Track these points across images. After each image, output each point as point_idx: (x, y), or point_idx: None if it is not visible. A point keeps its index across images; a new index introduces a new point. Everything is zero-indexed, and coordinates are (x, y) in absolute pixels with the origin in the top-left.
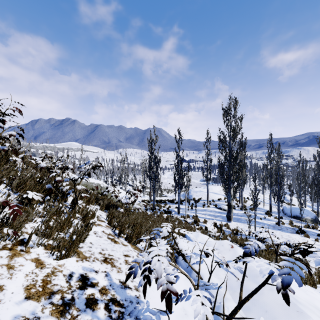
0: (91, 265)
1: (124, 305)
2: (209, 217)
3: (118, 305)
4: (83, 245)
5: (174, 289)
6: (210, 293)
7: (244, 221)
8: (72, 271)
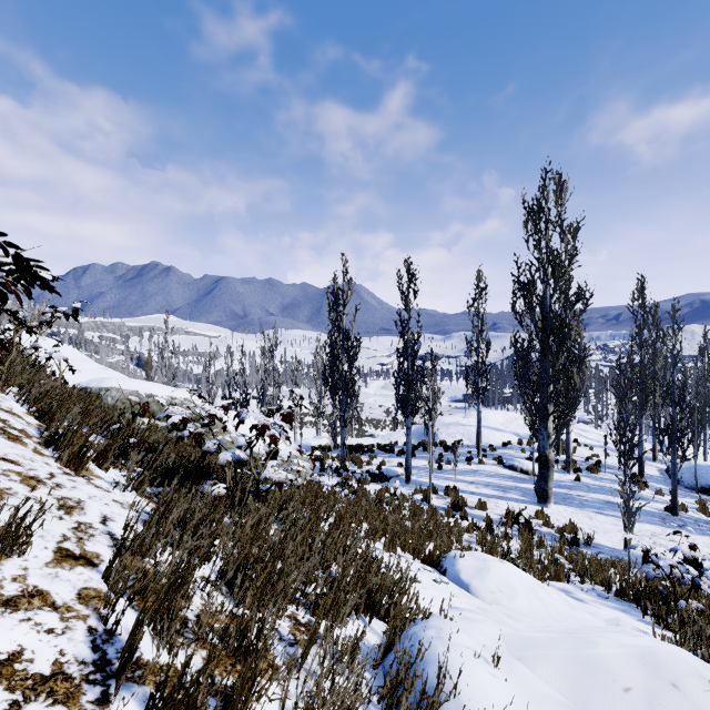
0: None
1: None
2: (488, 491)
3: None
4: None
5: None
6: None
7: (582, 503)
8: None
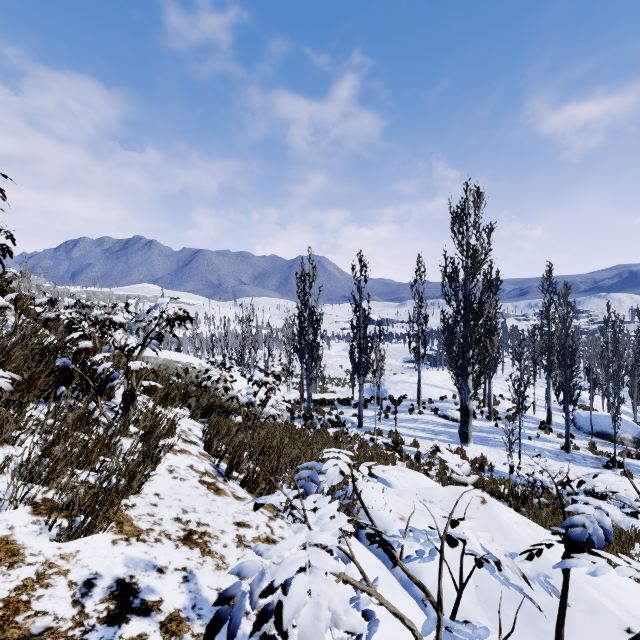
0: (150, 552)
1: None
2: (423, 434)
3: None
4: (136, 500)
5: None
6: None
7: (496, 443)
8: (96, 570)
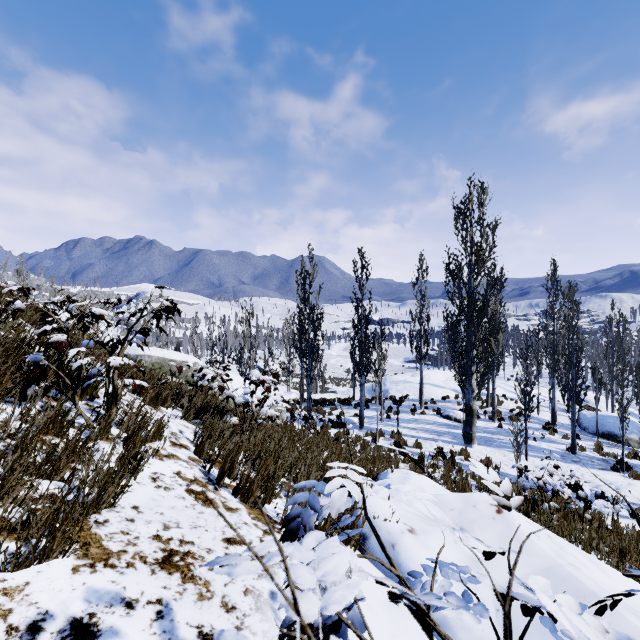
0: (119, 580)
1: None
2: (426, 435)
3: None
4: (109, 515)
5: None
6: None
7: (500, 444)
8: (47, 609)
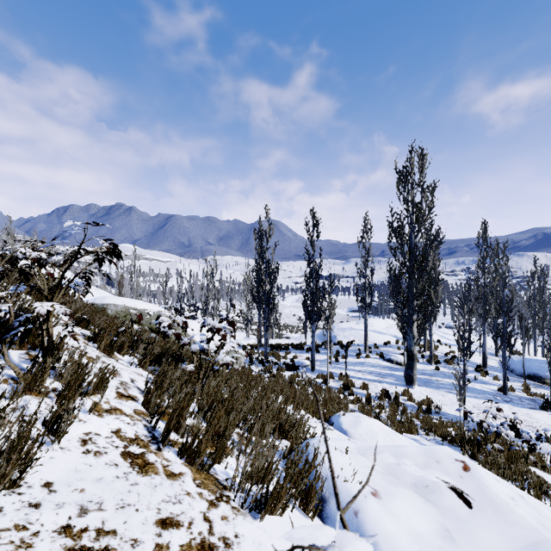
0: None
1: None
2: (371, 377)
3: None
4: (6, 500)
5: None
6: None
7: (438, 385)
8: None
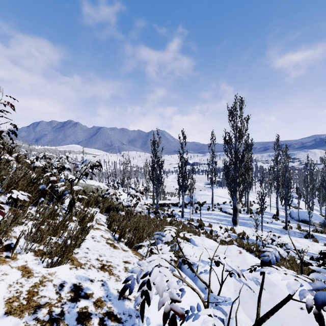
0: (86, 273)
1: (122, 320)
2: (214, 221)
3: (115, 320)
4: (78, 250)
5: (180, 310)
6: (222, 309)
7: (250, 225)
8: (64, 280)
